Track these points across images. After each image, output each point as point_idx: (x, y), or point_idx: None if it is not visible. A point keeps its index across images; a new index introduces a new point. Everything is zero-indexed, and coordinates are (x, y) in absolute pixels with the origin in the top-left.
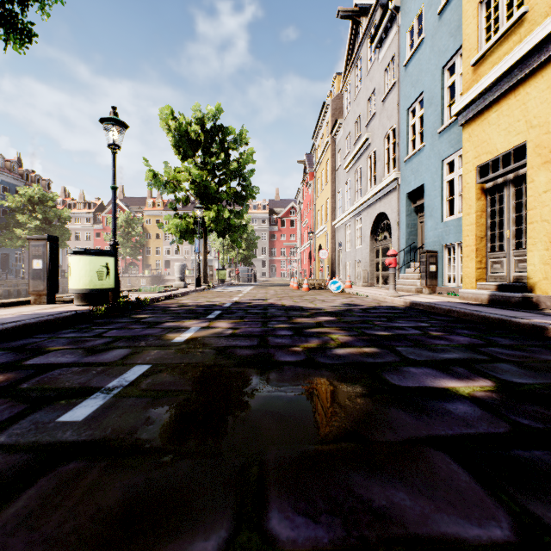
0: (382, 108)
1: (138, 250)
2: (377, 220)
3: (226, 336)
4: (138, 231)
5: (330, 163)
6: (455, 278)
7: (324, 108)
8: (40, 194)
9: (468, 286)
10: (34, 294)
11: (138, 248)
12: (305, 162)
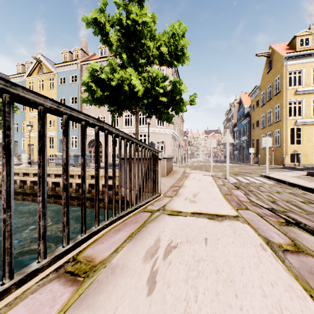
0: None
1: None
2: (1, 143)
3: None
4: None
5: None
6: None
7: None
8: None
9: None
10: None
11: None
12: None
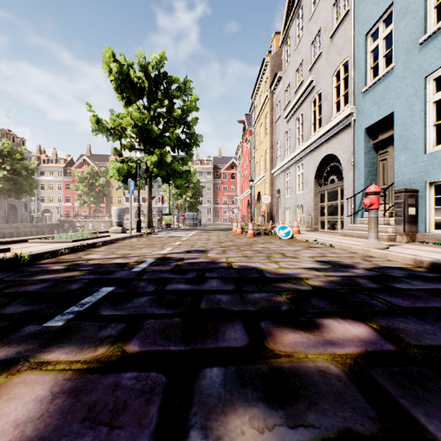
0: (330, 44)
1: (100, 199)
2: (322, 164)
3: None
4: (100, 182)
5: (269, 115)
6: None
7: (263, 65)
8: (9, 148)
9: None
10: None
11: (101, 197)
12: (244, 121)
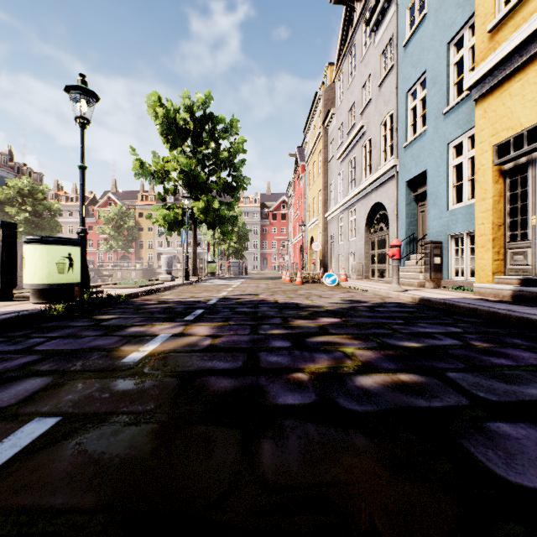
0: (378, 93)
1: (130, 244)
2: (372, 211)
3: (202, 350)
4: (130, 224)
5: (322, 154)
6: (456, 271)
7: (316, 98)
8: (30, 186)
9: (483, 280)
10: None
11: (130, 241)
12: (296, 155)
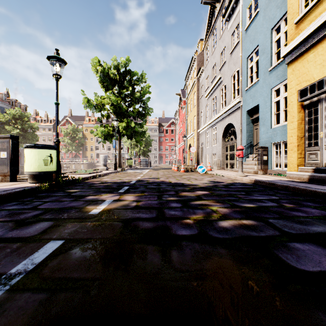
0: (230, 58)
1: (79, 148)
2: (226, 128)
3: (132, 208)
4: (79, 136)
5: (196, 94)
6: (276, 164)
7: (192, 60)
8: (20, 113)
9: (292, 169)
10: (1, 175)
11: (79, 146)
12: (180, 94)
